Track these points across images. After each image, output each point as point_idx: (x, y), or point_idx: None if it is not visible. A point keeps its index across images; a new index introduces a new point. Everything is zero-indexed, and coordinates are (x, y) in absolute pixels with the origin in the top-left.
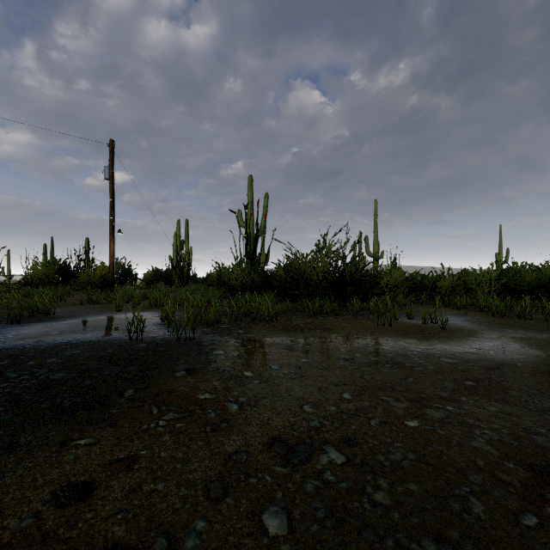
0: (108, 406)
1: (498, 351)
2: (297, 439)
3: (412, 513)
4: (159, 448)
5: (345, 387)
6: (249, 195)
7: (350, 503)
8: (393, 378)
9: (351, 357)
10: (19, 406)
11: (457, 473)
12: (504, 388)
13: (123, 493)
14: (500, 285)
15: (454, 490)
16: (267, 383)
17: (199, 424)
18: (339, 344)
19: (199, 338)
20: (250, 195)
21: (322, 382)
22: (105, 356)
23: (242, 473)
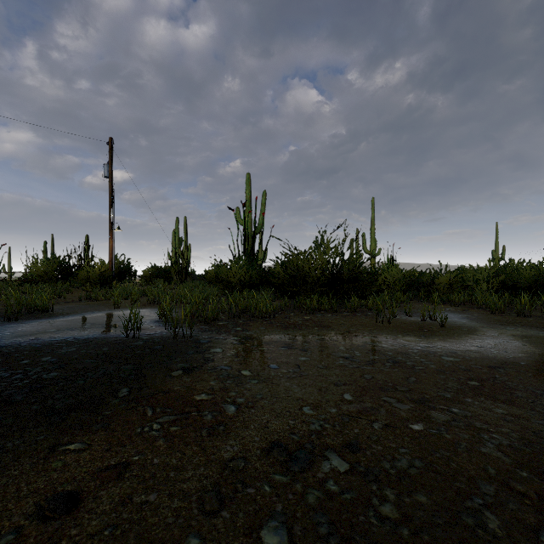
0: (101, 407)
1: (500, 350)
2: (297, 444)
3: (422, 529)
4: (152, 454)
5: (346, 387)
6: (247, 193)
7: (355, 517)
8: (394, 378)
9: (350, 355)
10: (9, 408)
11: (468, 482)
12: (509, 389)
13: (112, 505)
14: (498, 282)
15: (465, 502)
16: (266, 383)
17: (195, 427)
18: (338, 341)
19: (197, 335)
20: (248, 193)
21: (322, 382)
22: (100, 354)
23: (239, 483)
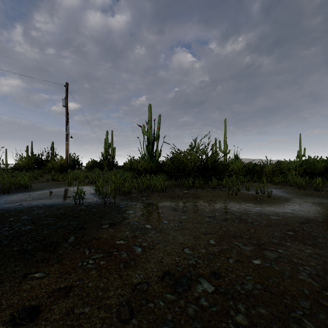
0: (57, 248)
1: (305, 212)
2: (181, 273)
3: None
4: (88, 279)
5: (211, 235)
6: (149, 116)
7: (219, 323)
8: (241, 229)
9: (213, 215)
10: None
11: (291, 299)
12: (313, 237)
13: (60, 315)
14: (302, 170)
15: (291, 313)
16: (160, 233)
17: (116, 261)
18: (205, 206)
19: (118, 202)
20: (150, 116)
21: (196, 232)
22: (58, 214)
23: (144, 299)
